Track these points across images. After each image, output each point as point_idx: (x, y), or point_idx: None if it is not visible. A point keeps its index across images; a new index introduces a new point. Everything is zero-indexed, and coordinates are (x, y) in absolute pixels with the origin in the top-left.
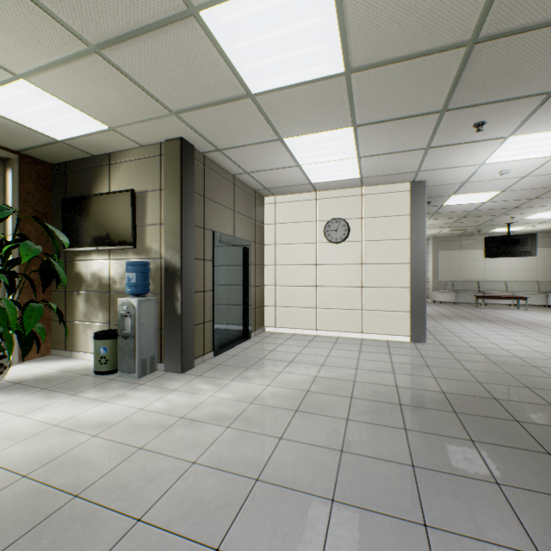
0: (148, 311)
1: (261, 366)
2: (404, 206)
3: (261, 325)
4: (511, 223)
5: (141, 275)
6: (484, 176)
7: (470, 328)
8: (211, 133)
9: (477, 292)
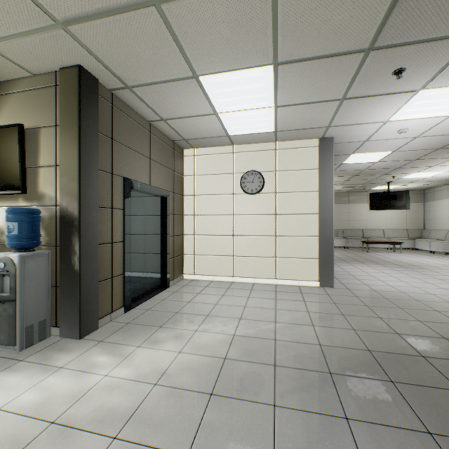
0: (36, 267)
1: (175, 323)
2: (314, 160)
3: (180, 273)
4: (391, 182)
5: (26, 225)
6: (383, 135)
7: (365, 270)
8: (114, 62)
9: (362, 238)
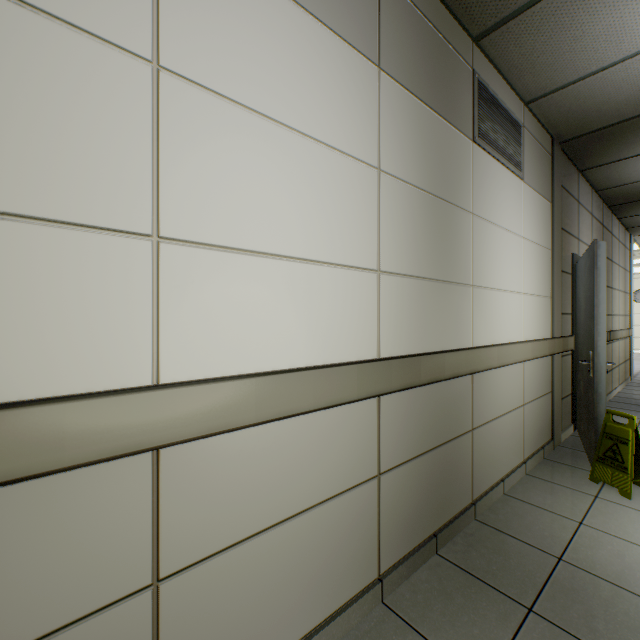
0: None
1: None
2: None
3: None
4: None
5: None
6: None
7: None
8: None
9: None
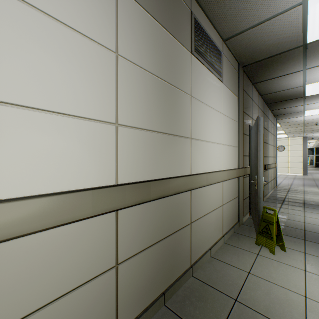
0: None
1: None
2: (300, 142)
3: None
4: None
5: None
6: None
7: None
8: None
9: None
